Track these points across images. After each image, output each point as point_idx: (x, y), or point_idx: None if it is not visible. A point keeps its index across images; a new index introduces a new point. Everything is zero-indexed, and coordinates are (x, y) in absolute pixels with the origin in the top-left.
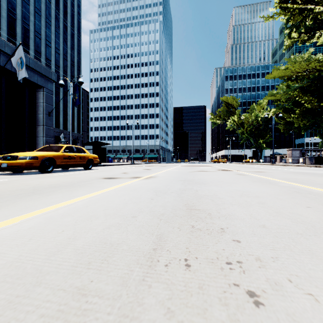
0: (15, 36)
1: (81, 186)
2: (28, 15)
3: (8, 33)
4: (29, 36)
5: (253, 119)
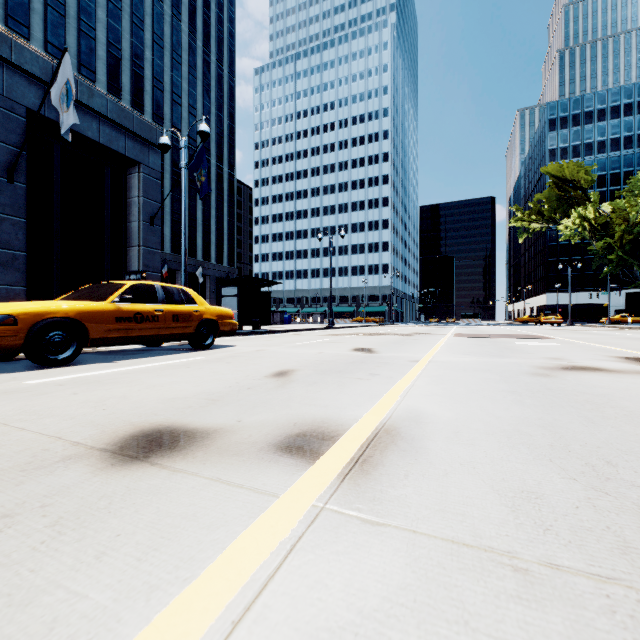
0: (120, 91)
1: None
2: (141, 50)
3: (108, 86)
4: (142, 88)
5: None
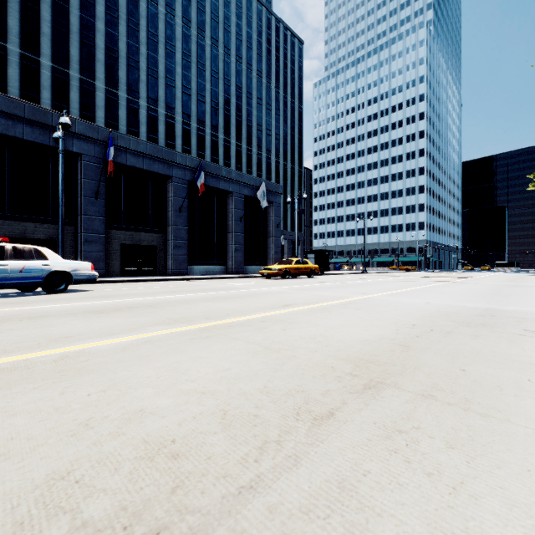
0: (241, 139)
1: (307, 284)
2: (251, 111)
3: (236, 138)
4: (251, 133)
5: None
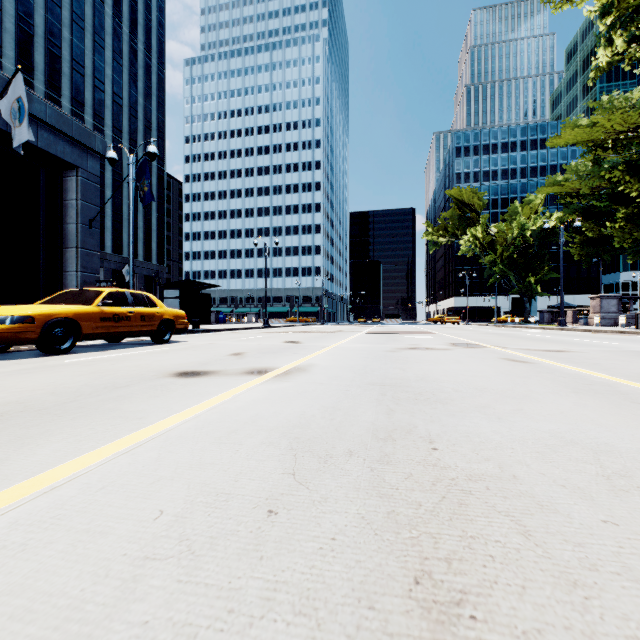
0: (32, 70)
1: (82, 412)
2: (57, 28)
3: (17, 63)
4: (59, 69)
5: (516, 234)
